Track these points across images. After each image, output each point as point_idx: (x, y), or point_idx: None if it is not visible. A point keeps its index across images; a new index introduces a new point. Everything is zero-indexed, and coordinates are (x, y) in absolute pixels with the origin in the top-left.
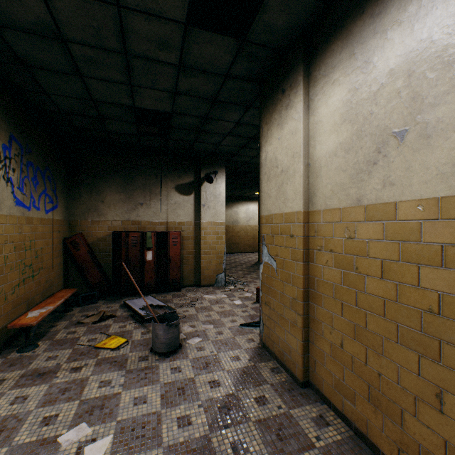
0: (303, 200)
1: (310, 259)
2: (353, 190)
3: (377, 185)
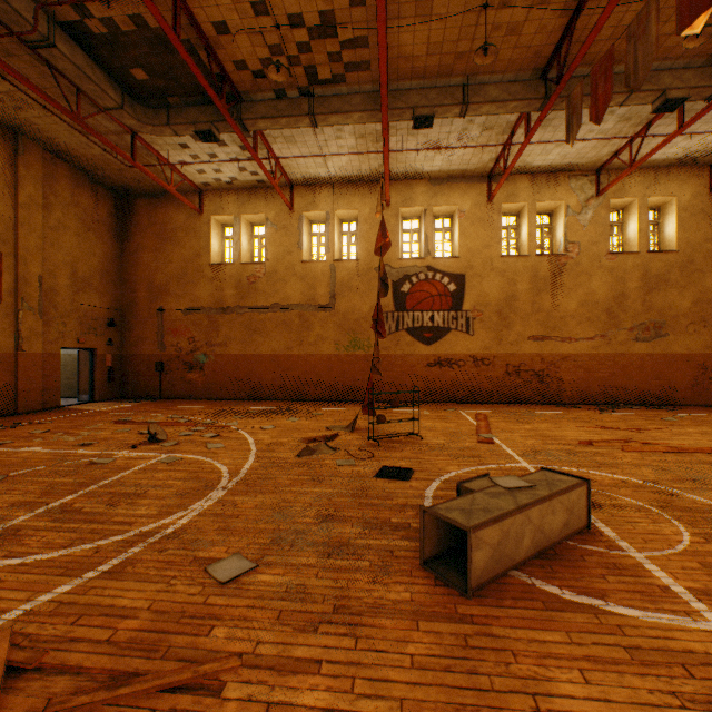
0: None
1: None
2: (66, 351)
3: (71, 351)
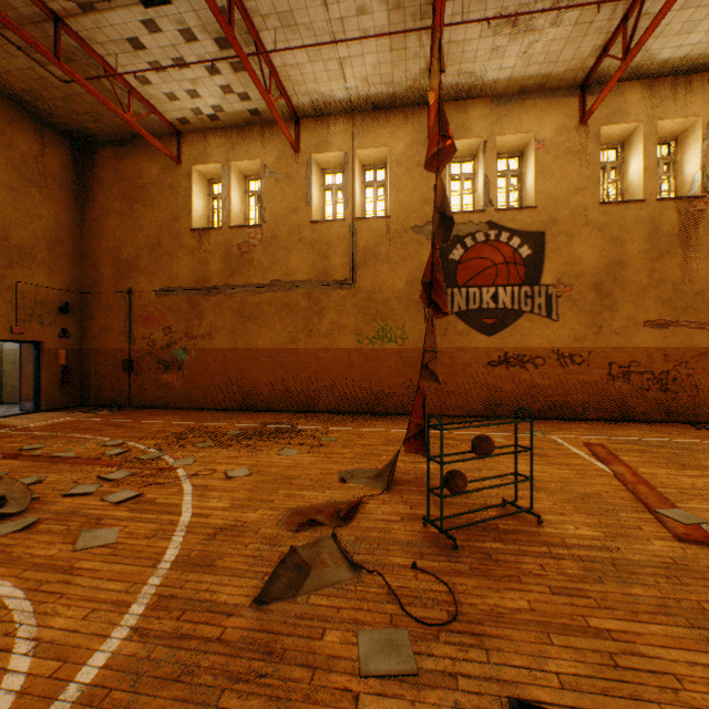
0: (1, 345)
1: (4, 364)
2: (18, 345)
3: None
